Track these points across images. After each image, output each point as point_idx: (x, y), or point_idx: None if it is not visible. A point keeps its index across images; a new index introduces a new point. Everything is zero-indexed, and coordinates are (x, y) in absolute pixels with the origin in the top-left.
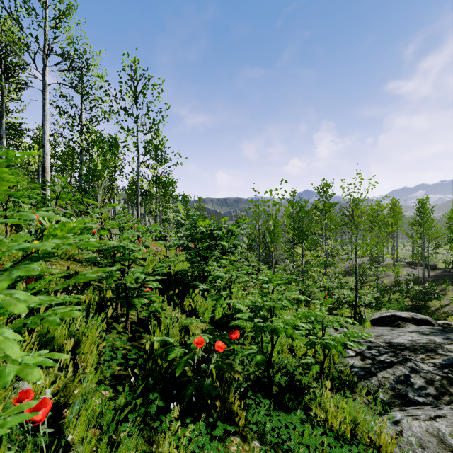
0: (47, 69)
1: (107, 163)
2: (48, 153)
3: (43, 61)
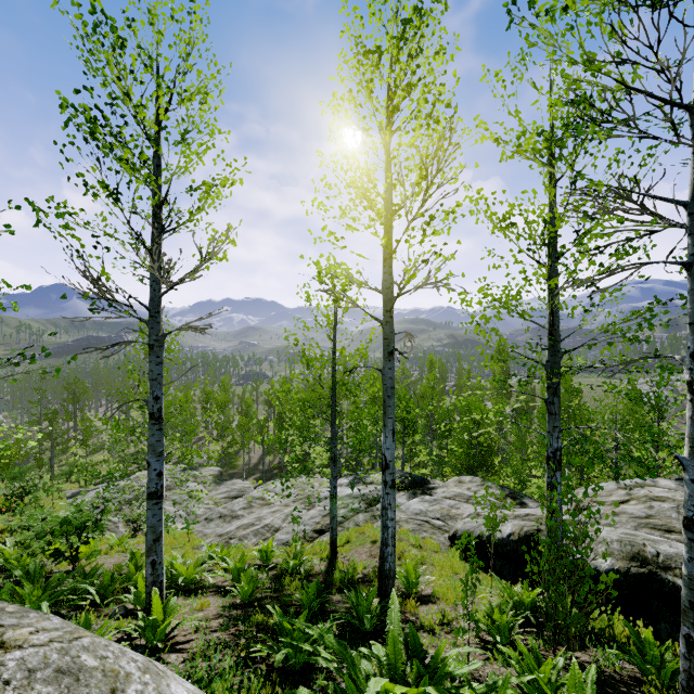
0: None
1: None
2: None
3: None
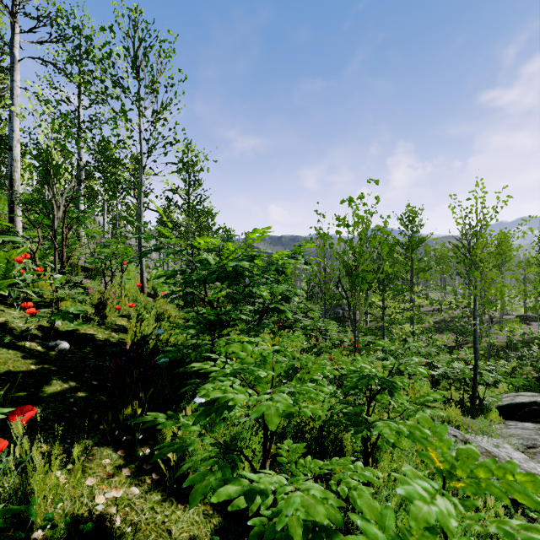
0: (16, 38)
1: (67, 153)
2: (18, 159)
3: (11, 27)
